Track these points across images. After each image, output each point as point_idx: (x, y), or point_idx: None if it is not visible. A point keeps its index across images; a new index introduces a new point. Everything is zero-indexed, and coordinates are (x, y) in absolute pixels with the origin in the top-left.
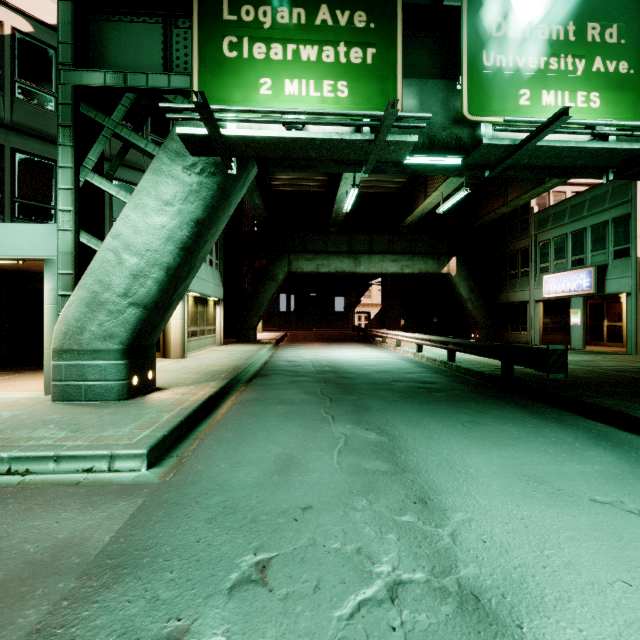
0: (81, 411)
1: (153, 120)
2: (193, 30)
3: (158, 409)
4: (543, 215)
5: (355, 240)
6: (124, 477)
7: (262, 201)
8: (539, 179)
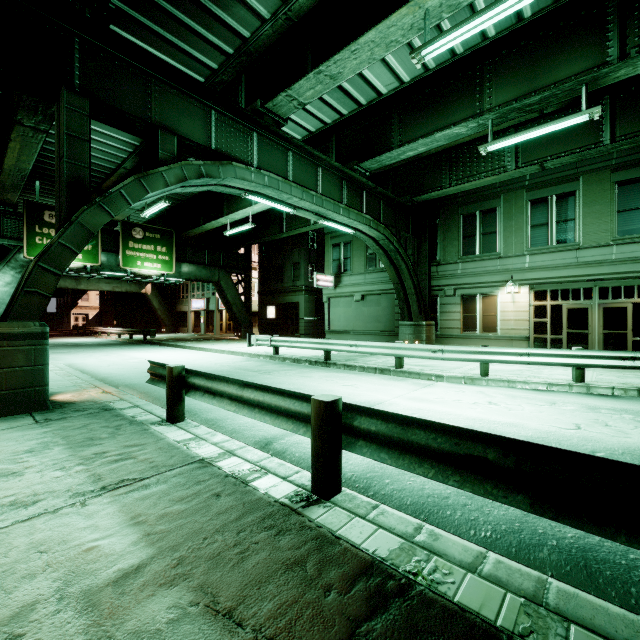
0: None
1: None
2: (24, 233)
3: None
4: None
5: None
6: None
7: None
8: None
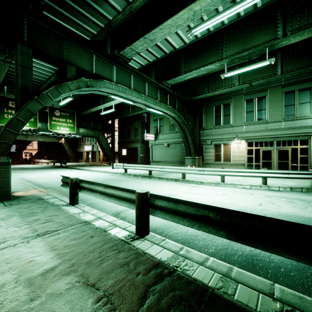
0: None
1: None
2: None
3: None
4: None
5: None
6: None
7: None
8: None
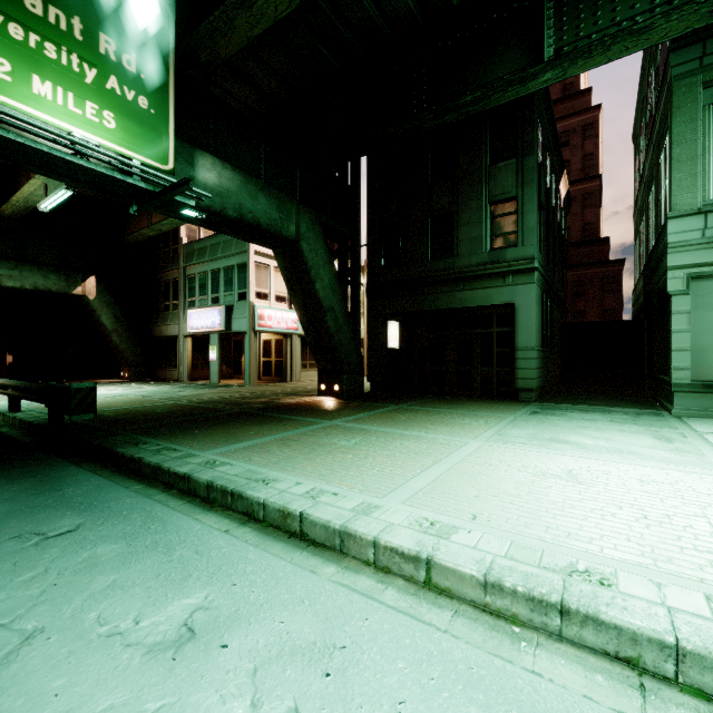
0: None
1: None
2: None
3: None
4: (191, 248)
5: None
6: None
7: None
8: None
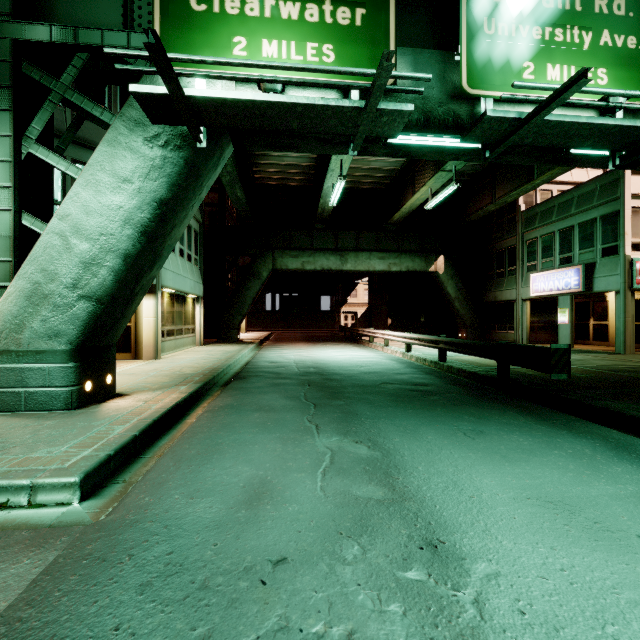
0: (15, 424)
1: (122, 100)
2: None
3: (111, 420)
4: (530, 213)
5: (342, 237)
6: (46, 515)
7: (245, 195)
8: (528, 176)
